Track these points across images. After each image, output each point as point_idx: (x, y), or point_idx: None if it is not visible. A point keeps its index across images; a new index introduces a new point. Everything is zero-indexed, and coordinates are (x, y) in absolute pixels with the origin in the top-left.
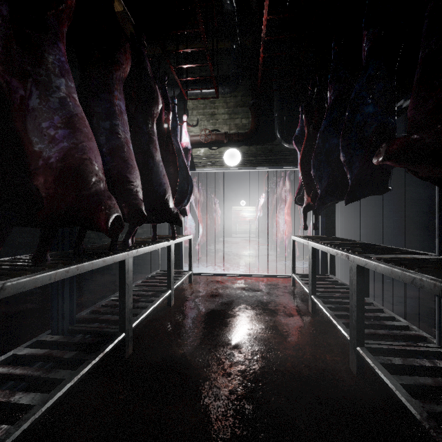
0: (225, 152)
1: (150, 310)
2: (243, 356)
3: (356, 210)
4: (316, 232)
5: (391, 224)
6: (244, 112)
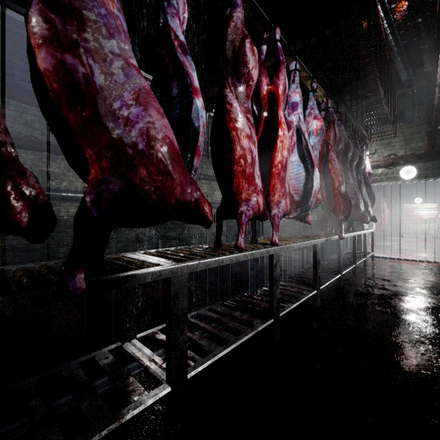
0: (401, 169)
1: (360, 261)
2: (419, 283)
3: None
4: None
5: None
6: (419, 138)
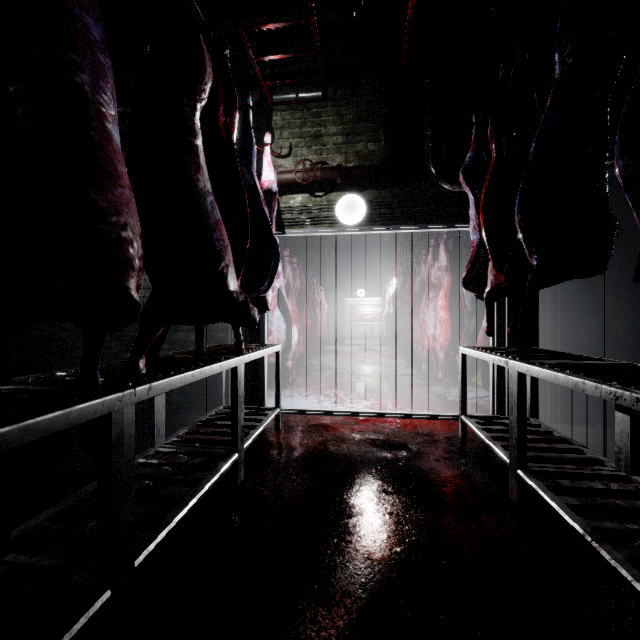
0: (338, 200)
1: (187, 509)
2: None
3: (572, 301)
4: (499, 339)
5: (636, 325)
6: (371, 132)
